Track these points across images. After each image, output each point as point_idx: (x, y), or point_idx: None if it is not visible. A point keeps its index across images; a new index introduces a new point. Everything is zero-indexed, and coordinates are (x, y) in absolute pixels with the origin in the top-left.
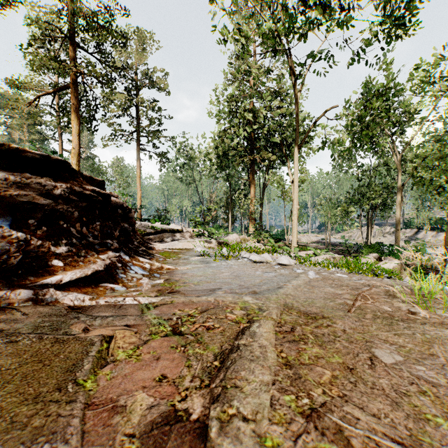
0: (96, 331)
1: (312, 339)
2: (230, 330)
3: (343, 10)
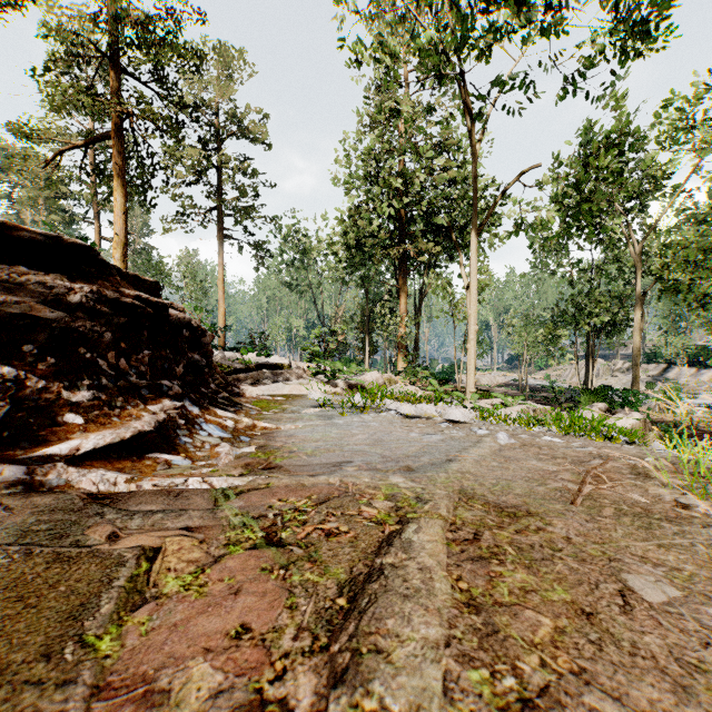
0: (131, 539)
1: (513, 554)
2: (367, 536)
3: (550, 8)
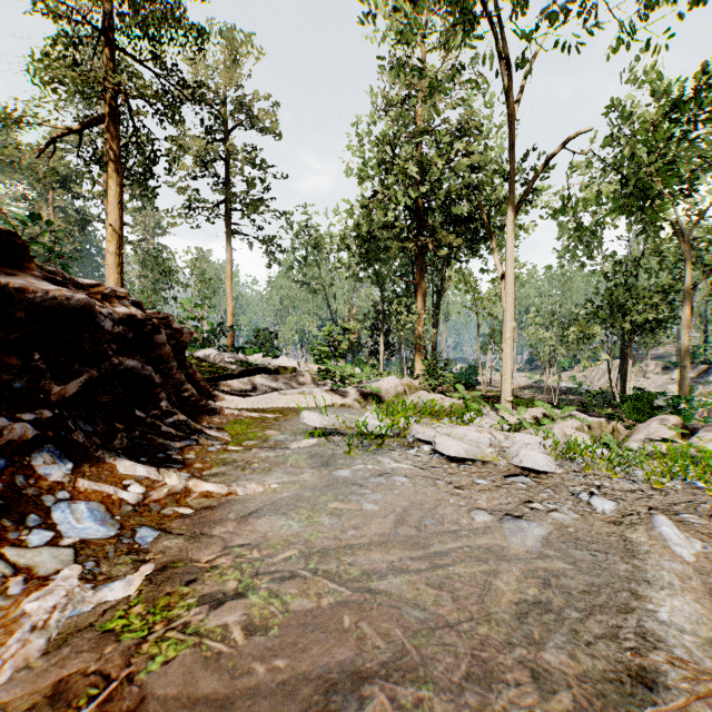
0: None
1: None
2: None
3: None
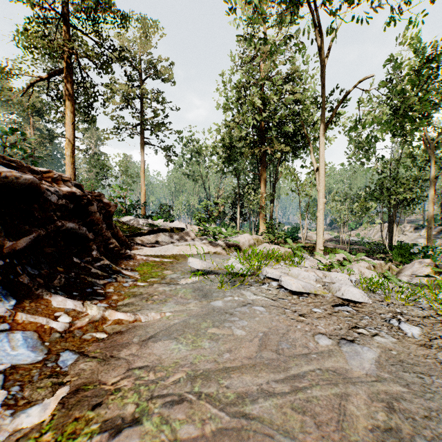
0: None
1: None
2: None
3: None
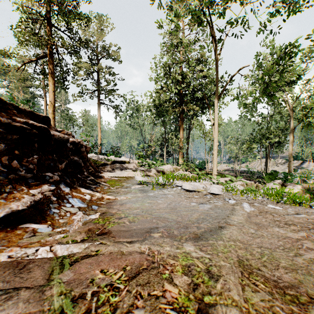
0: None
1: None
2: None
3: None
